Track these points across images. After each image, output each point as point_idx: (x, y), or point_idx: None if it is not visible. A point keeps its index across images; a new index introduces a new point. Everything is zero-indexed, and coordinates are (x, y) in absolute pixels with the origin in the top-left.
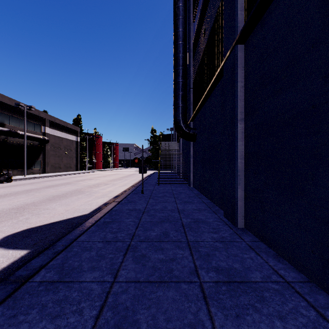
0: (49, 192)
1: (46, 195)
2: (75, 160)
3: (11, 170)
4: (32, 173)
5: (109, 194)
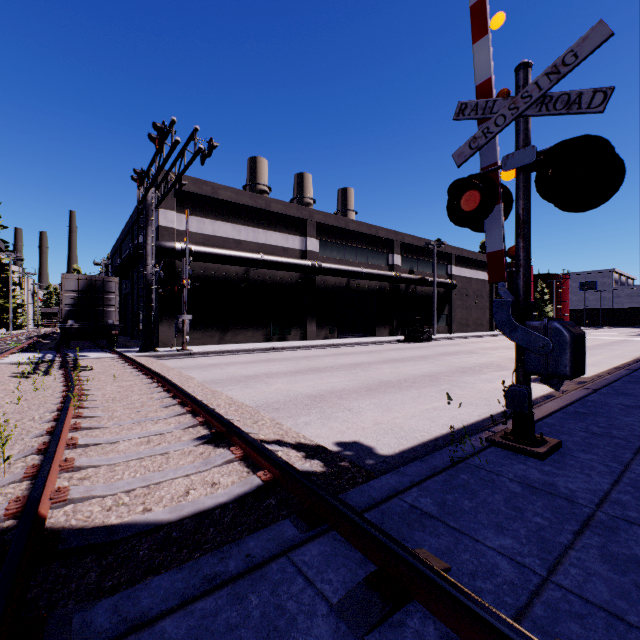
0: (498, 354)
1: (502, 357)
2: (488, 313)
3: (418, 327)
4: (437, 332)
5: (598, 364)
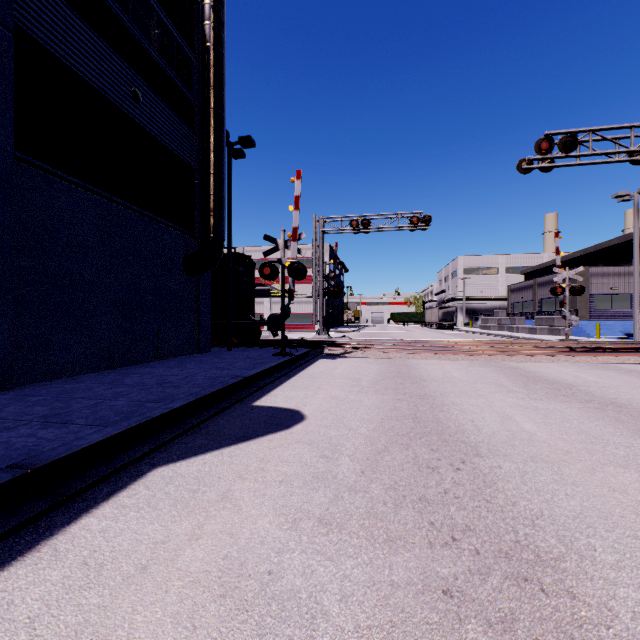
0: None
1: None
2: None
3: None
4: None
5: None
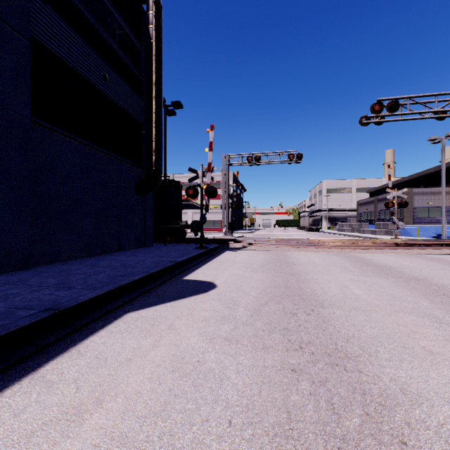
0: None
1: None
2: None
3: None
4: None
5: None
